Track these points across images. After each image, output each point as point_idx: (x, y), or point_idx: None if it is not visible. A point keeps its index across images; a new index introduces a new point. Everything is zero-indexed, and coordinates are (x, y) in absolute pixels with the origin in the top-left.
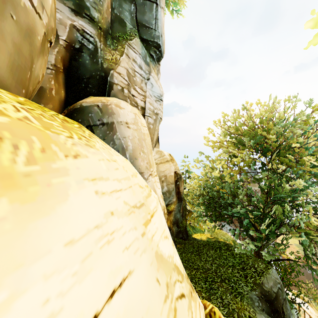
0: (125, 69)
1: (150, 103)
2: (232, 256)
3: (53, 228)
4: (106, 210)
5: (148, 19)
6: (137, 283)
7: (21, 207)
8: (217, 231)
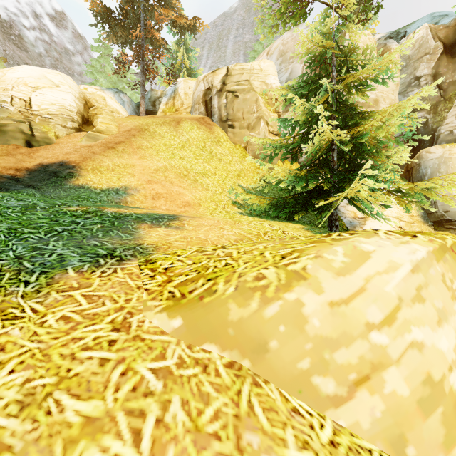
0: (453, 116)
1: None
2: None
3: None
4: None
5: None
6: None
7: None
8: None
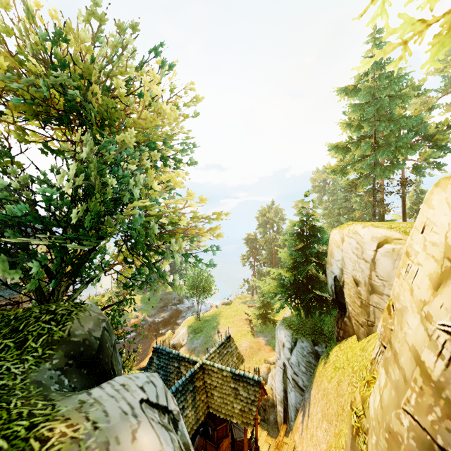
0: None
1: None
2: None
3: None
4: None
5: None
6: None
7: None
8: None
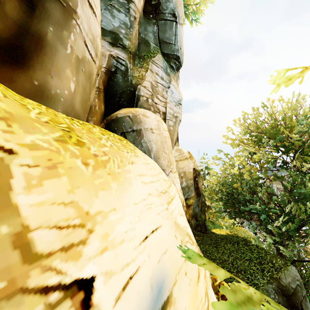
0: (149, 82)
1: (170, 108)
2: (250, 251)
3: (129, 196)
4: (147, 192)
5: (168, 36)
6: (164, 233)
7: (119, 186)
8: (237, 228)
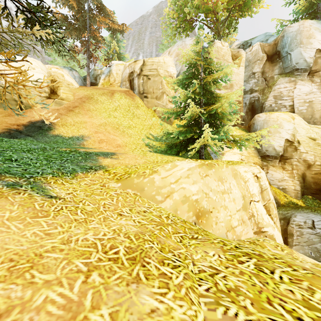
0: (272, 97)
1: (299, 100)
2: None
3: None
4: None
5: (287, 63)
6: None
7: None
8: None
